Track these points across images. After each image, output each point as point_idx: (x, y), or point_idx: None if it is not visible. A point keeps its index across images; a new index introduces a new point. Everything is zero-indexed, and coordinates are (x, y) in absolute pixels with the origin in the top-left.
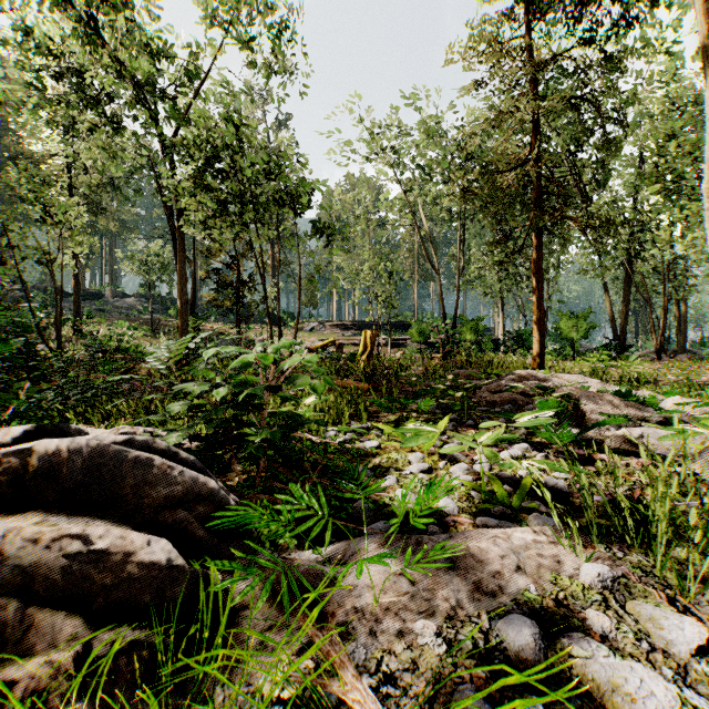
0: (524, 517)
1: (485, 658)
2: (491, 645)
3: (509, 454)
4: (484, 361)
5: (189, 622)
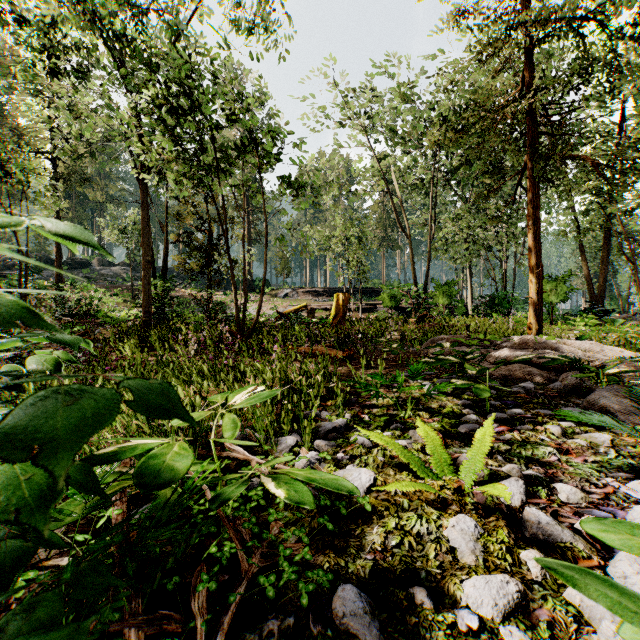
0: None
1: None
2: None
3: None
4: (463, 326)
5: None
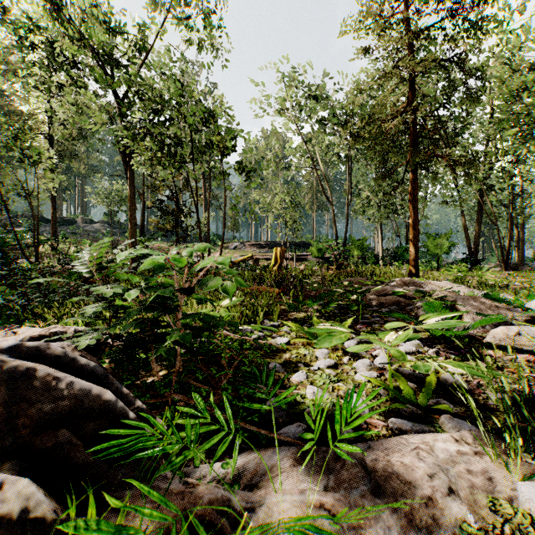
0: (435, 418)
1: None
2: None
3: (404, 350)
4: (369, 271)
5: None
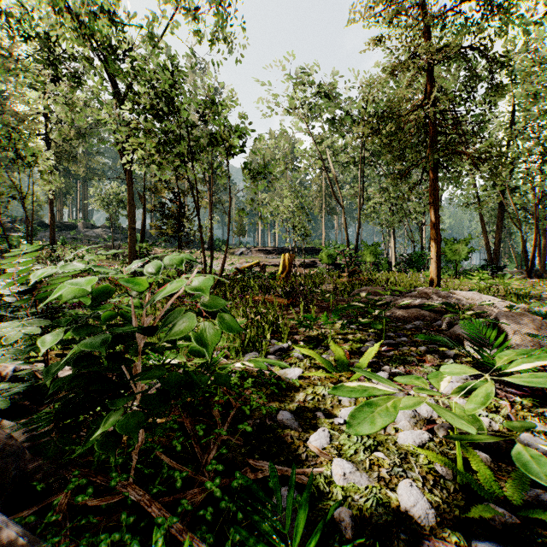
0: None
1: None
2: None
3: (451, 389)
4: (384, 279)
5: None
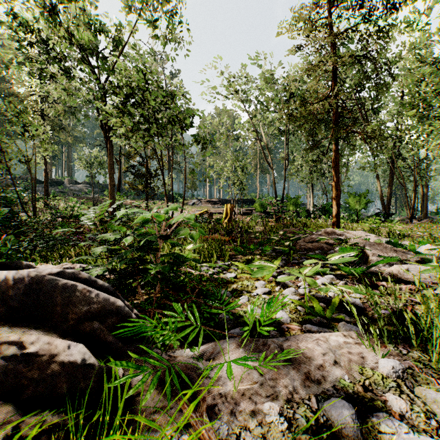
0: (335, 325)
1: (316, 433)
2: (320, 422)
3: (321, 282)
4: (301, 223)
5: (98, 405)
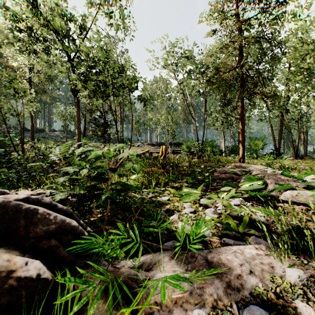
0: (247, 238)
1: None
2: None
3: (233, 203)
4: (216, 159)
5: (50, 314)
